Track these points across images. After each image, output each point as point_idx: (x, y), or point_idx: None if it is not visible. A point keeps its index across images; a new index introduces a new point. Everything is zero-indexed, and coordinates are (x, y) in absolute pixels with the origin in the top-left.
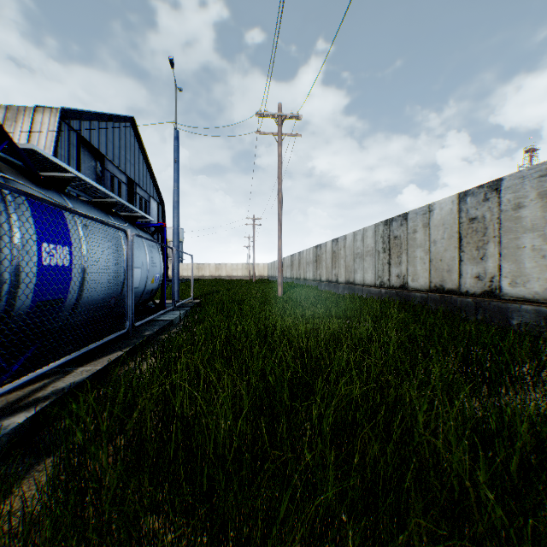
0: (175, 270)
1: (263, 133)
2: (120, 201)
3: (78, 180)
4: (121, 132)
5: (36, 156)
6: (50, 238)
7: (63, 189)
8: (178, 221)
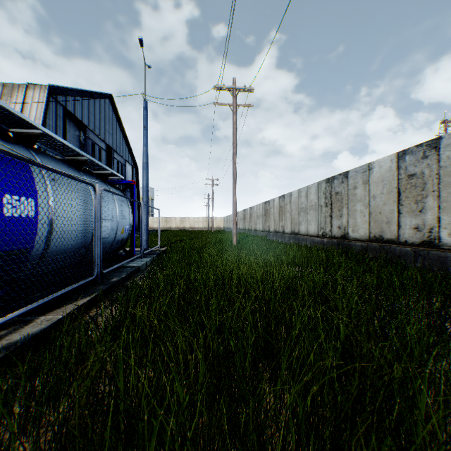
0: (144, 222)
1: (220, 104)
2: (90, 159)
3: (47, 137)
4: (101, 107)
5: (1, 111)
6: (13, 190)
7: (32, 145)
8: (146, 180)
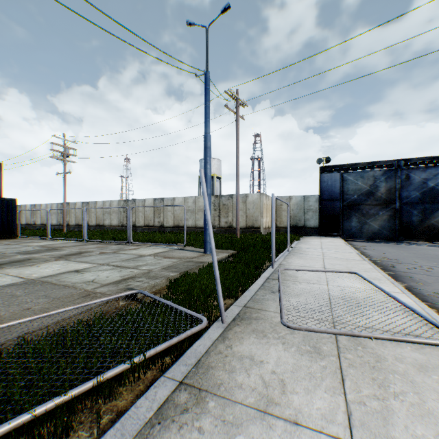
0: None
1: None
2: None
3: None
4: None
5: None
6: None
7: None
8: None
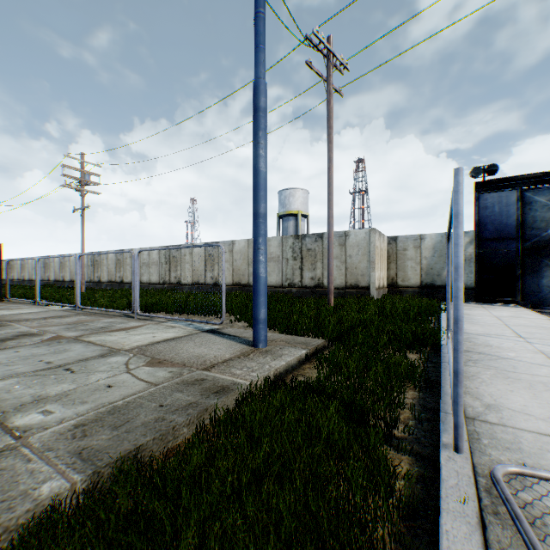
0: None
1: None
2: None
3: None
4: None
5: None
6: None
7: None
8: None
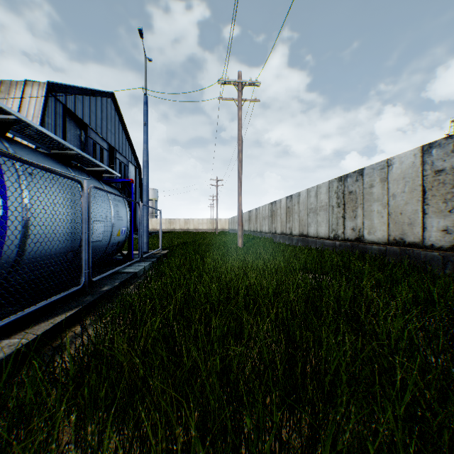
0: (144, 224)
1: (225, 99)
2: (79, 152)
3: (25, 126)
4: (103, 106)
5: None
6: None
7: (4, 133)
8: (147, 179)
